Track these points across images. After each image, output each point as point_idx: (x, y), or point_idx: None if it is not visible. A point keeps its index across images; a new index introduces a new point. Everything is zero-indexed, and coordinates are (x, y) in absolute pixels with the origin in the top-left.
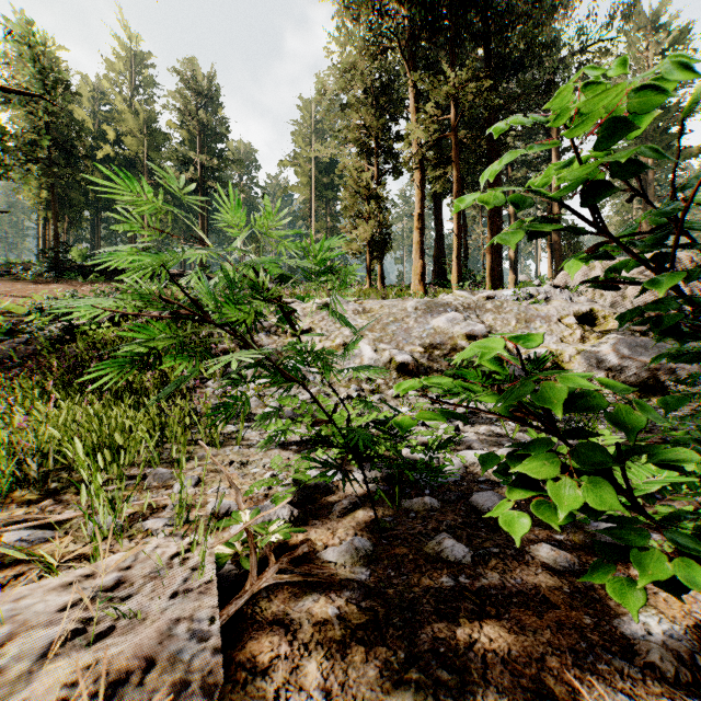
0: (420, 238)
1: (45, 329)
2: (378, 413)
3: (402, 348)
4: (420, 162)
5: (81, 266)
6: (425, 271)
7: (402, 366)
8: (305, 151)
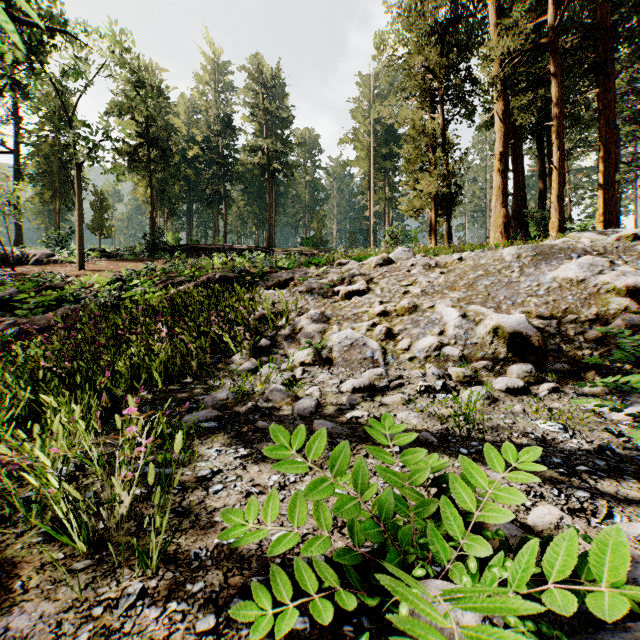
0: (501, 181)
1: (97, 295)
2: (497, 433)
3: (507, 312)
4: (501, 89)
5: (172, 247)
6: (509, 220)
7: (516, 339)
8: (363, 126)
